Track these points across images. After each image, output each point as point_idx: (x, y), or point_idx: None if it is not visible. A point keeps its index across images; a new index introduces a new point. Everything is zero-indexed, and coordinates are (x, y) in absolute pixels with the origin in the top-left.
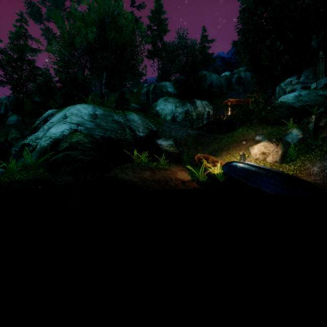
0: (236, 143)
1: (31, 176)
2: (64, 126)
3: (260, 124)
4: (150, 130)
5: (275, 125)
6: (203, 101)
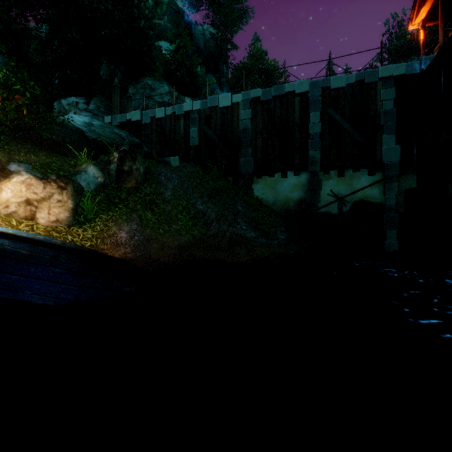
0: None
1: None
2: None
3: (22, 141)
4: None
5: (56, 153)
6: None
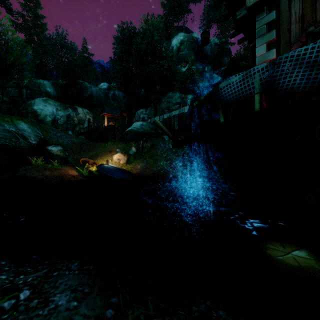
0: (106, 152)
1: None
2: None
3: (120, 141)
4: (40, 137)
5: (127, 143)
6: (84, 109)
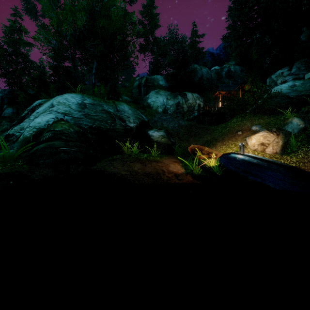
0: (231, 133)
1: (6, 169)
2: (49, 115)
3: (255, 114)
4: (141, 120)
5: (272, 115)
6: (193, 94)
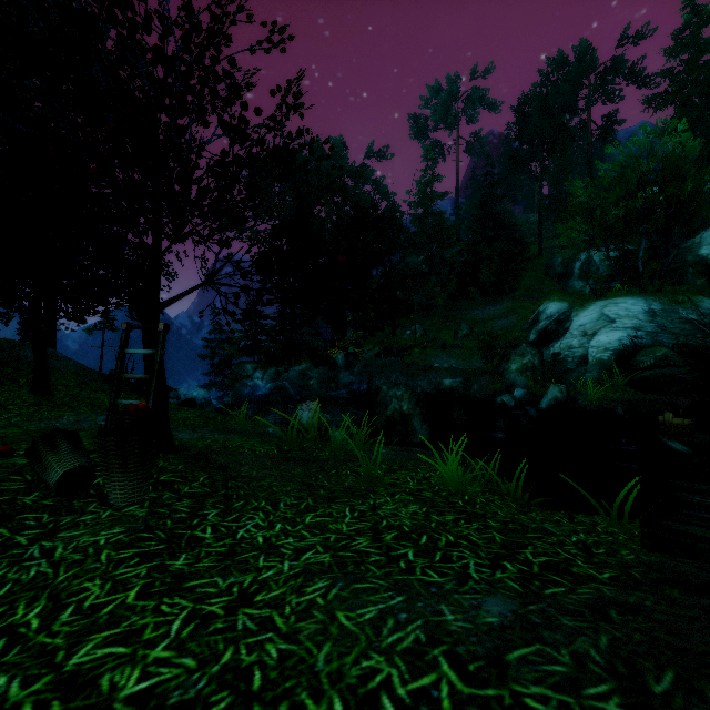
0: None
1: (629, 395)
2: (617, 334)
3: None
4: None
5: None
6: None
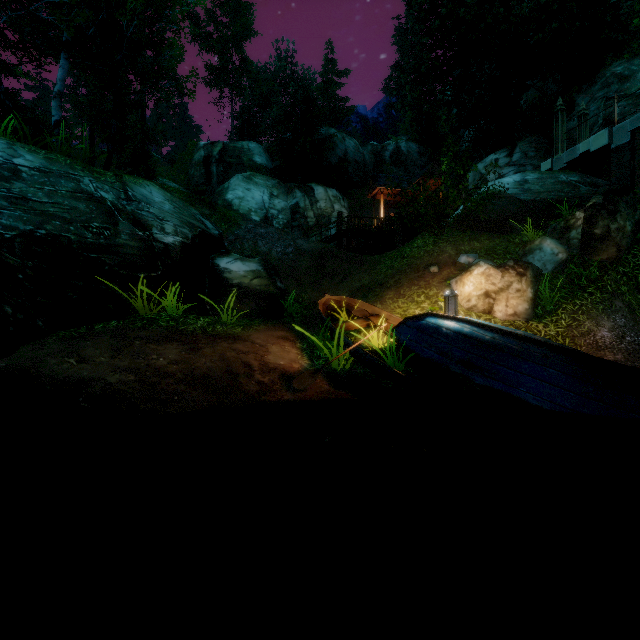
0: (416, 270)
1: None
2: None
3: (463, 230)
4: (200, 231)
5: (495, 233)
6: (328, 190)
